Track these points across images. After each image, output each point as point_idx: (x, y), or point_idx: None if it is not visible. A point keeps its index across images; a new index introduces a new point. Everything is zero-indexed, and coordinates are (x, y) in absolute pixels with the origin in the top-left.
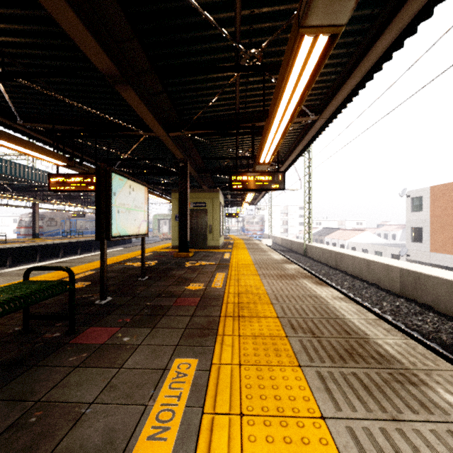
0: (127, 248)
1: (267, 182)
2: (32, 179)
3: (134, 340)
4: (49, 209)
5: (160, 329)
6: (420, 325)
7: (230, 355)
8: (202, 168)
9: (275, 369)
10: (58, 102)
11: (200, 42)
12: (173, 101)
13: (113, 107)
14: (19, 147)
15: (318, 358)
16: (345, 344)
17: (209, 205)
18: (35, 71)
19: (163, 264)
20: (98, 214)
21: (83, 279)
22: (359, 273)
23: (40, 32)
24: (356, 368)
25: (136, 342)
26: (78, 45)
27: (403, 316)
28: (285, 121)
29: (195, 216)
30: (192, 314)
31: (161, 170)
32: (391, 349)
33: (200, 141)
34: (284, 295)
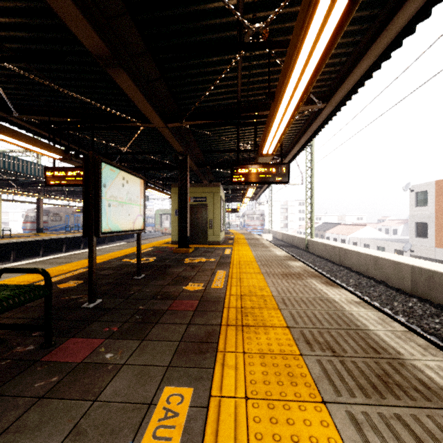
0: (127, 243)
1: (271, 174)
2: (35, 174)
3: (118, 357)
4: (54, 205)
5: (150, 342)
6: (438, 329)
7: (233, 382)
8: (203, 162)
9: (292, 407)
10: (53, 93)
11: (199, 18)
12: (171, 89)
13: (109, 96)
14: (10, 138)
15: (345, 389)
16: (376, 367)
17: (209, 200)
18: (21, 54)
19: (162, 260)
20: (87, 208)
21: (76, 277)
22: (365, 270)
23: (25, 9)
24: (399, 407)
25: (120, 361)
26: (62, 19)
27: (417, 317)
28: (293, 103)
29: (196, 211)
30: (189, 322)
31: (161, 164)
32: (436, 376)
33: (200, 134)
34: (292, 298)
